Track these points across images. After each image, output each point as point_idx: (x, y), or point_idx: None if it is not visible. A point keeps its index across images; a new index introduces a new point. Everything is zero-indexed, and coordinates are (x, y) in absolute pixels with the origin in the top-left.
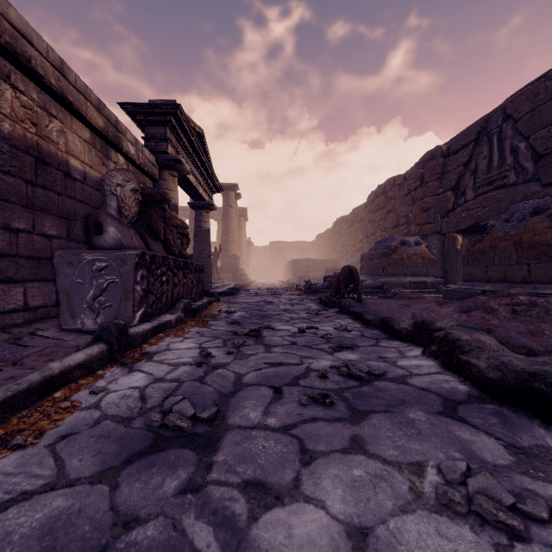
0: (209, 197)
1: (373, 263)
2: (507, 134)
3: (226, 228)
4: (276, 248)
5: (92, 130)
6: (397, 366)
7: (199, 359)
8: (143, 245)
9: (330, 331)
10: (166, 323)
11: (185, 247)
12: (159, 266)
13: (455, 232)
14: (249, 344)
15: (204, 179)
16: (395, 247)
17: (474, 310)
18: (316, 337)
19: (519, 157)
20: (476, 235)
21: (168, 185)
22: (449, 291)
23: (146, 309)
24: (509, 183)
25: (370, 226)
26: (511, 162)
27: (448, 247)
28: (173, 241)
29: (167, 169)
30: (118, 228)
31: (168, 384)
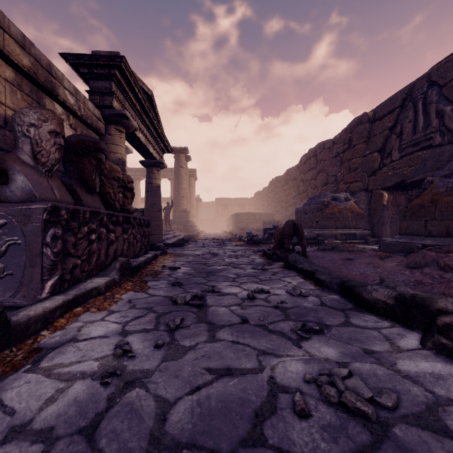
0: (159, 156)
1: (307, 217)
2: (432, 99)
3: (177, 185)
4: (221, 204)
5: (16, 70)
6: (401, 374)
7: (111, 362)
8: (69, 198)
9: (284, 297)
10: (89, 292)
11: (129, 201)
12: (86, 222)
13: (382, 189)
14: (188, 324)
15: (155, 139)
16: (327, 202)
17: (426, 267)
18: (270, 307)
19: (445, 120)
20: (400, 192)
21: (114, 140)
22: (386, 244)
23: (62, 275)
24: (434, 144)
25: (302, 184)
26: (437, 125)
27: (374, 202)
28: (114, 195)
29: (114, 124)
30: (30, 177)
31: (25, 449)
